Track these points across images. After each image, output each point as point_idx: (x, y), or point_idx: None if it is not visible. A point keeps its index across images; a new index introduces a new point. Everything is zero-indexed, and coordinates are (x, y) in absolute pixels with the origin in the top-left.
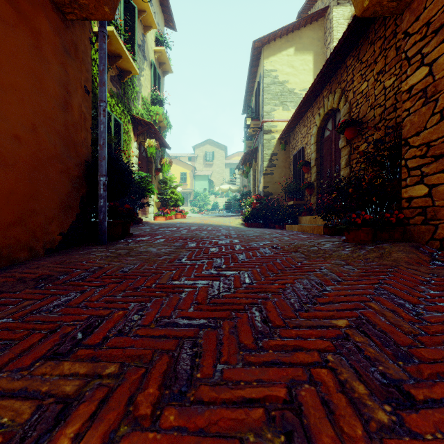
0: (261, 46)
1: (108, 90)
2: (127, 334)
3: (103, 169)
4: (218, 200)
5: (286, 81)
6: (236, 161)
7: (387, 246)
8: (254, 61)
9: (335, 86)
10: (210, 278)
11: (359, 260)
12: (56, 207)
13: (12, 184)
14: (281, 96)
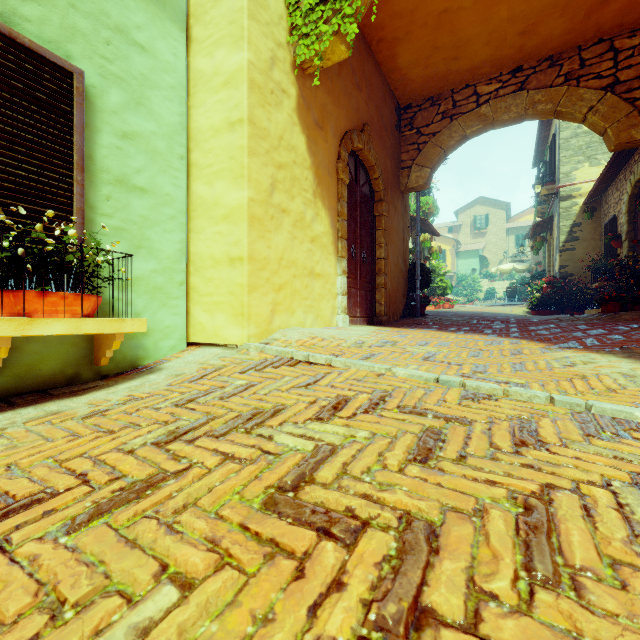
0: None
1: None
2: (467, 329)
3: (419, 273)
4: (494, 284)
5: None
6: (527, 223)
7: (623, 313)
8: None
9: None
10: (492, 325)
11: (594, 320)
12: (401, 296)
13: (394, 286)
14: (587, 150)
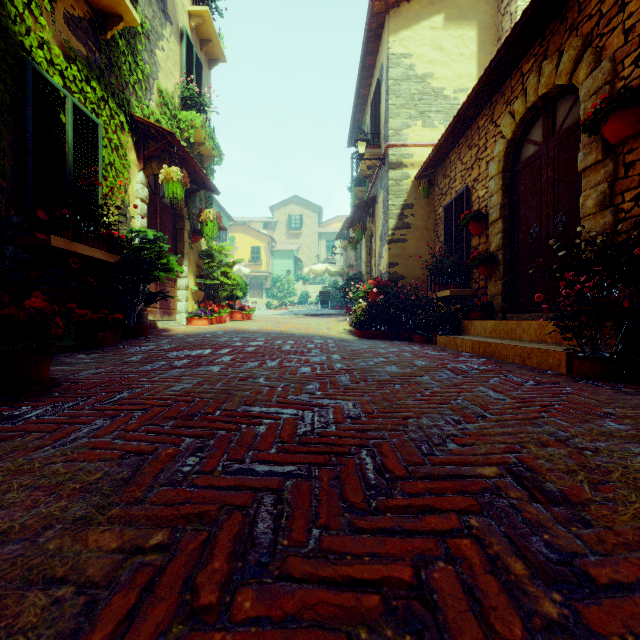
0: (384, 12)
1: (59, 42)
2: None
3: None
4: (308, 288)
5: (430, 75)
6: (337, 230)
7: None
8: (372, 42)
9: (559, 39)
10: None
11: None
12: None
13: None
14: (420, 102)
